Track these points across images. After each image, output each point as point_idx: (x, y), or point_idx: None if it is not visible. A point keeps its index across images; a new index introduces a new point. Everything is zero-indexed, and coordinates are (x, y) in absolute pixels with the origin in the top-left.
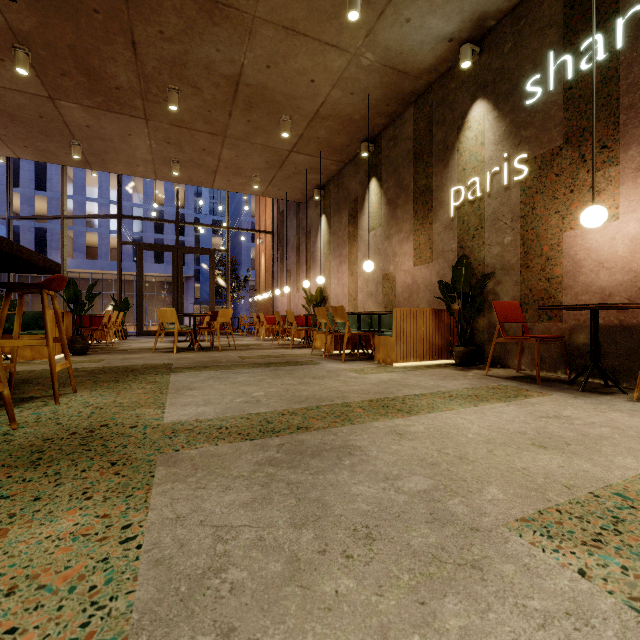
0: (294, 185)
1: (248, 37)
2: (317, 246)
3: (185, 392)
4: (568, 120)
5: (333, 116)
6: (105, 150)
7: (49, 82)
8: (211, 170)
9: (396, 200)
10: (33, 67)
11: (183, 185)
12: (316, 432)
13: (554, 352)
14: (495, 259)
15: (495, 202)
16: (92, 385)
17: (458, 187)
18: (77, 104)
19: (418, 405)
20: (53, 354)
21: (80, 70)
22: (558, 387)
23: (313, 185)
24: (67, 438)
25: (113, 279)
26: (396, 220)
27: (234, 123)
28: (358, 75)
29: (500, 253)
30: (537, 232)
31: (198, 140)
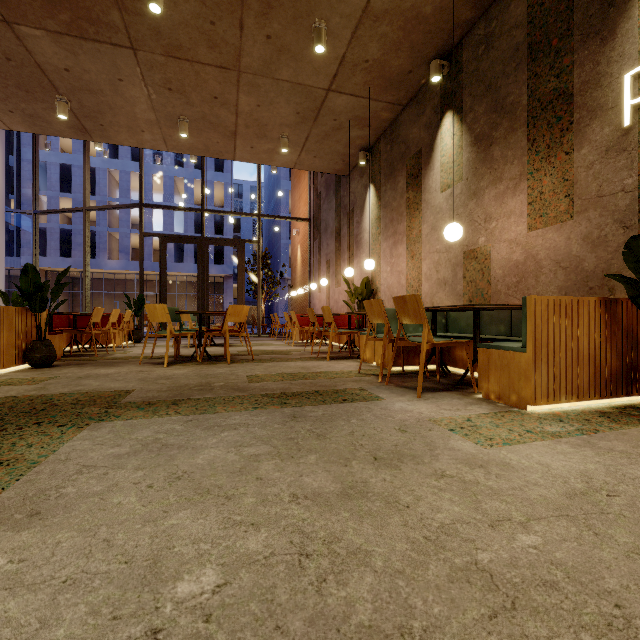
0: (333, 149)
1: None
2: (362, 226)
3: None
4: None
5: (391, 12)
6: (99, 109)
7: None
8: (229, 132)
9: (491, 133)
10: None
11: (222, 183)
12: None
13: None
14: None
15: None
16: None
17: None
18: (41, 30)
19: None
20: None
21: None
22: None
23: (357, 147)
24: None
25: (156, 280)
26: (491, 164)
27: (248, 44)
28: None
29: None
30: None
31: (206, 81)
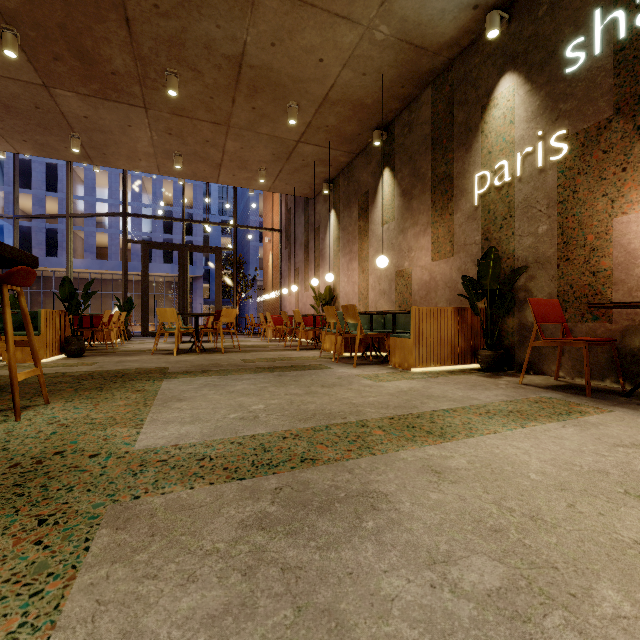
0: (302, 179)
1: (250, 9)
2: (326, 243)
3: (172, 404)
4: (619, 87)
5: (343, 101)
6: (105, 143)
7: (42, 68)
8: (215, 164)
9: (411, 190)
10: (24, 51)
11: (192, 185)
12: (325, 467)
13: (601, 357)
14: (527, 251)
15: (527, 187)
16: (71, 394)
17: (483, 172)
18: (73, 92)
19: (451, 425)
20: (14, 360)
21: (73, 53)
22: (614, 400)
23: (322, 179)
24: (3, 473)
25: None
26: (411, 212)
27: (238, 111)
28: (371, 52)
29: (533, 244)
30: (579, 219)
31: (201, 131)
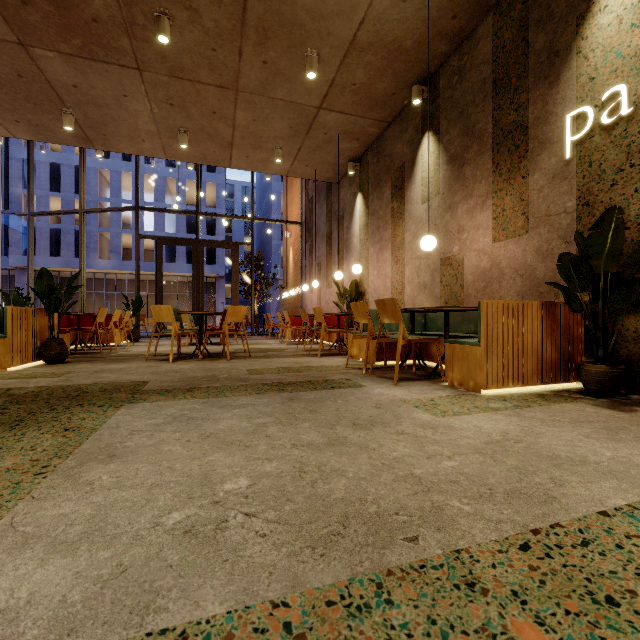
0: (324, 159)
1: None
2: (351, 232)
3: (88, 470)
4: None
5: (375, 45)
6: (103, 121)
7: (12, 17)
8: (226, 142)
9: (463, 154)
10: None
11: (214, 184)
12: None
13: None
14: None
15: None
16: None
17: (580, 109)
18: (54, 52)
19: None
20: None
21: None
22: None
23: (347, 158)
24: None
25: (147, 280)
26: (463, 182)
27: (246, 67)
28: None
29: None
30: None
31: (205, 98)
